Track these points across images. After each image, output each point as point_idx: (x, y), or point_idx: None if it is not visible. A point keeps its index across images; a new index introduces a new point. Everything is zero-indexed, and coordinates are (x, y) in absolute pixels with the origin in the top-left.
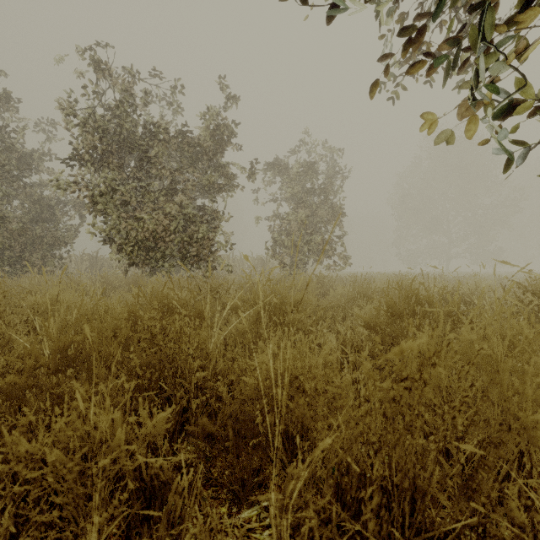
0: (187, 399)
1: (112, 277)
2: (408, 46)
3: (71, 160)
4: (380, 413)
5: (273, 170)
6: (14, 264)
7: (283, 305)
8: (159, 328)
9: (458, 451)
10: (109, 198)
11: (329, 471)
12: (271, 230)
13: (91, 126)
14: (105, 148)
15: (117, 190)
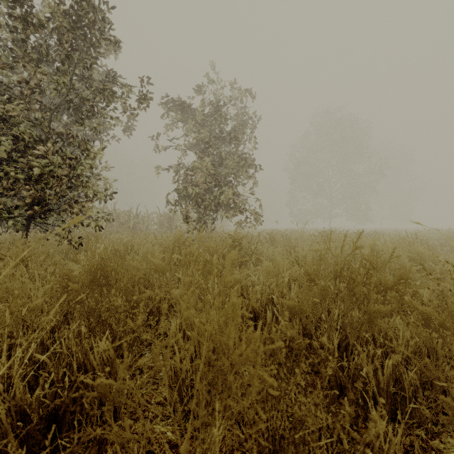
0: None
1: None
2: None
3: None
4: None
5: (179, 115)
6: None
7: None
8: None
9: None
10: None
11: None
12: (175, 182)
13: None
14: None
15: None
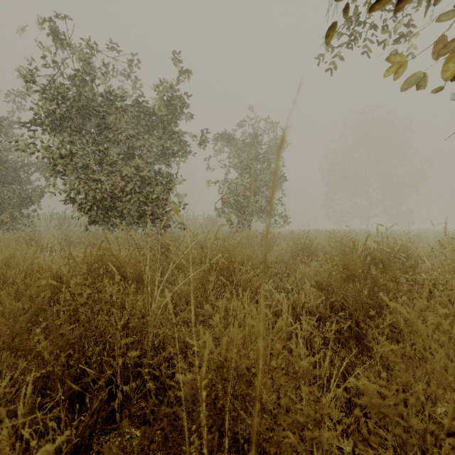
0: (115, 384)
1: (75, 234)
2: None
3: (32, 125)
4: None
5: (222, 140)
6: None
7: (231, 264)
8: (85, 296)
9: None
10: (68, 161)
11: None
12: (220, 193)
13: (50, 93)
14: (63, 112)
15: (76, 153)
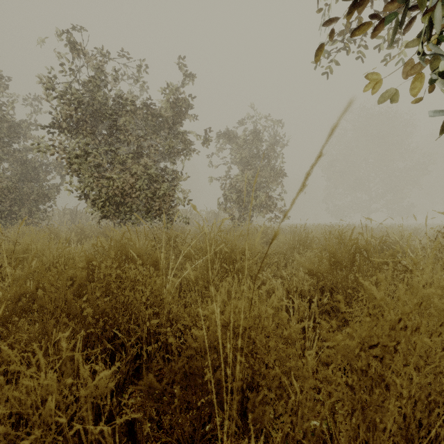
0: (140, 346)
1: (88, 227)
2: (352, 8)
3: (51, 128)
4: (342, 380)
5: (224, 138)
6: (5, 217)
7: (233, 253)
8: (114, 276)
9: (429, 423)
10: (83, 160)
11: (283, 437)
12: (222, 188)
13: (68, 98)
14: (79, 116)
15: (90, 153)
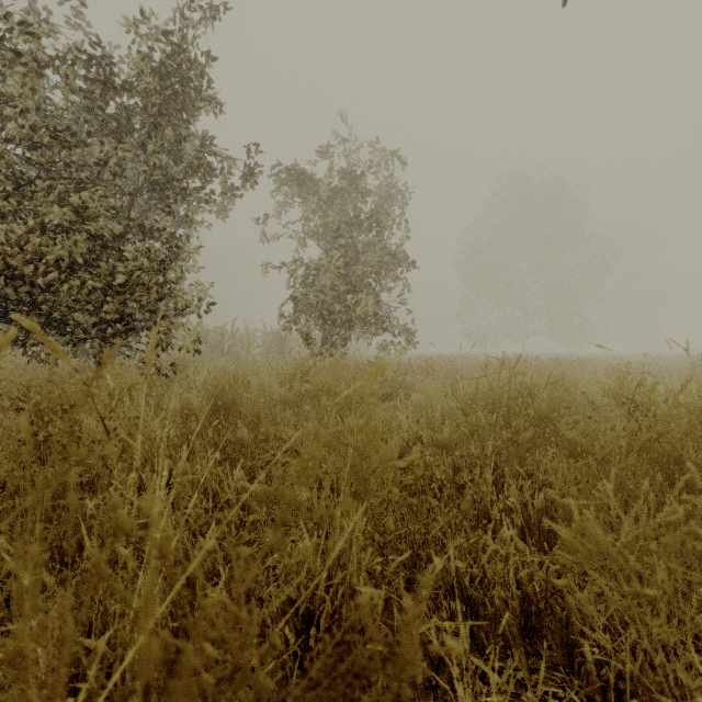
0: None
1: None
2: None
3: None
4: None
5: (295, 189)
6: None
7: None
8: None
9: None
10: None
11: None
12: (290, 286)
13: None
14: None
15: None
